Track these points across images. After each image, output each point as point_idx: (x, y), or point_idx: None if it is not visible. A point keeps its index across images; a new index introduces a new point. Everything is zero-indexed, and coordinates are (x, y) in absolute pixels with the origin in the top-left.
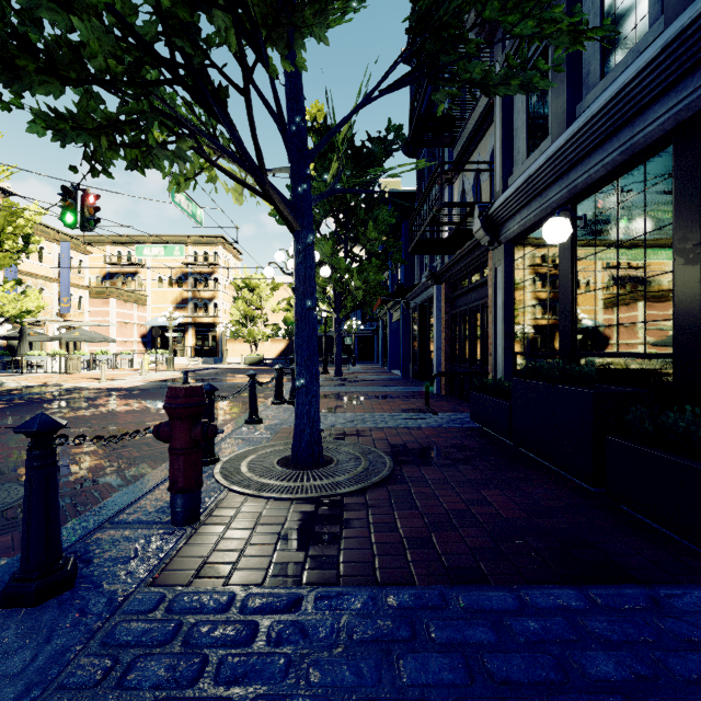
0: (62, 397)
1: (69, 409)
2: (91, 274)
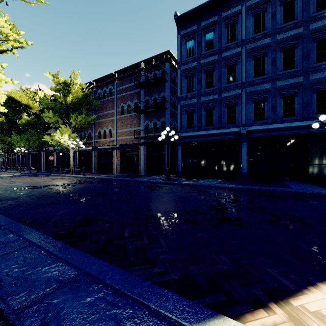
0: None
1: None
2: None
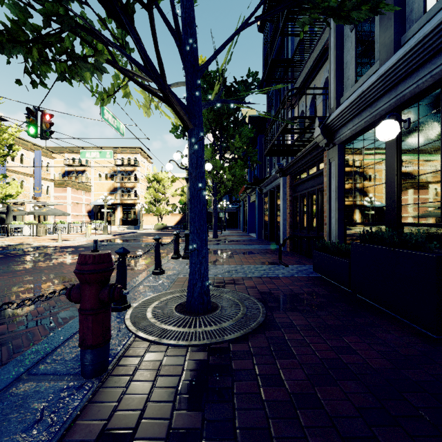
0: (30, 252)
1: (32, 261)
2: (55, 172)
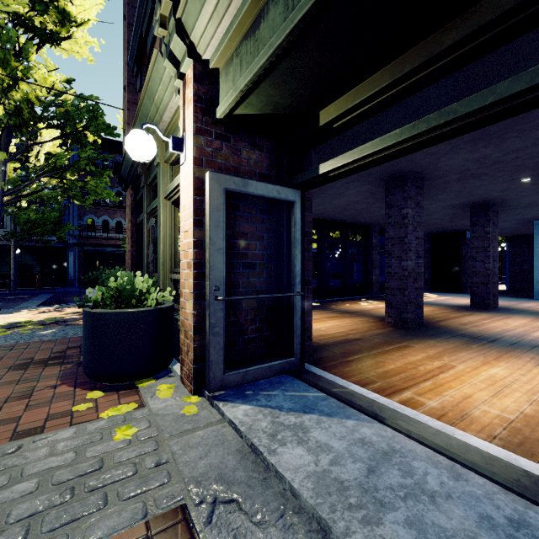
0: None
1: None
2: None
